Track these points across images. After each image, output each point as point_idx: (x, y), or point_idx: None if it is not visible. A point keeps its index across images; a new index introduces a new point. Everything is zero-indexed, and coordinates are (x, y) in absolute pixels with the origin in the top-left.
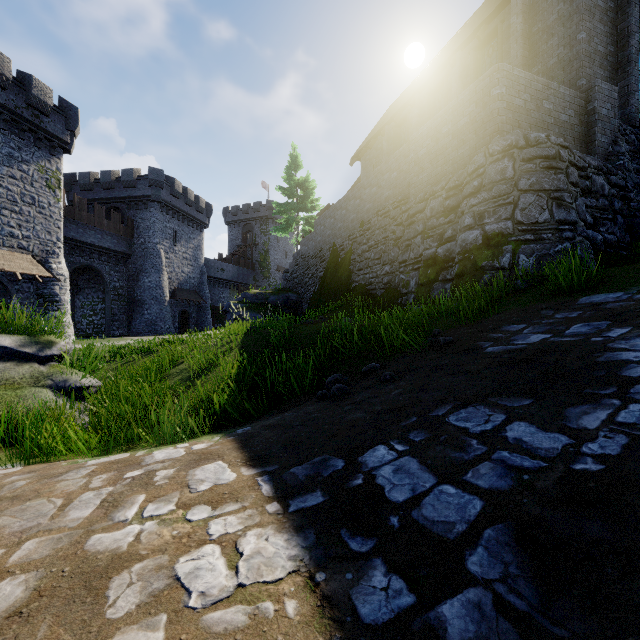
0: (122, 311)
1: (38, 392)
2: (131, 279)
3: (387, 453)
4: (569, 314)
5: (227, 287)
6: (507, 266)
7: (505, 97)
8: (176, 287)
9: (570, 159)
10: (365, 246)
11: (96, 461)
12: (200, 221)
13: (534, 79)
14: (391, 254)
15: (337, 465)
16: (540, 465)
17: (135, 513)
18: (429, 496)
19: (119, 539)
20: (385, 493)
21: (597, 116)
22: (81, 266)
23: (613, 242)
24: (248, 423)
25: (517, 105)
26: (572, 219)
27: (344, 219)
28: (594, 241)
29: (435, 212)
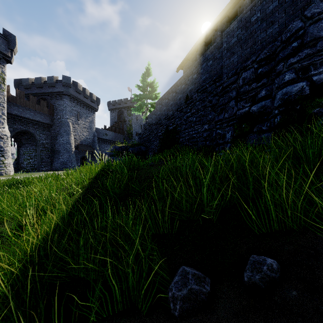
0: (47, 157)
1: None
2: (52, 139)
3: None
4: None
5: (109, 144)
6: None
7: None
8: (79, 143)
9: None
10: (189, 113)
11: None
12: (93, 107)
13: None
14: (209, 116)
15: None
16: None
17: None
18: None
19: None
20: None
21: None
22: (21, 131)
23: None
24: None
25: None
26: None
27: (174, 98)
28: None
29: (247, 80)
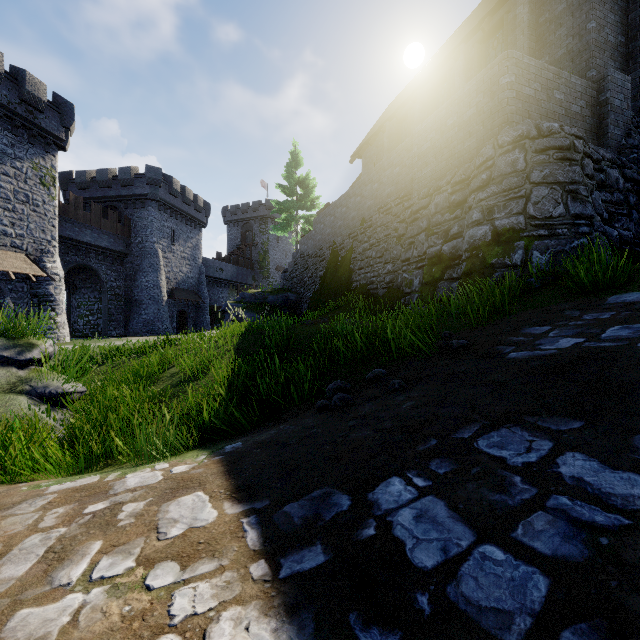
0: (119, 311)
1: (12, 400)
2: (128, 279)
3: (404, 489)
4: (600, 315)
5: (226, 287)
6: (519, 263)
7: (515, 86)
8: (174, 287)
9: (585, 150)
10: (366, 244)
11: (59, 487)
12: (198, 220)
13: (545, 68)
14: (393, 252)
15: (342, 504)
16: (621, 522)
17: (82, 572)
18: (468, 562)
19: (50, 619)
20: (406, 552)
21: (610, 107)
22: (77, 265)
23: (629, 239)
24: (240, 436)
25: (527, 95)
26: (588, 213)
27: (344, 217)
28: (609, 237)
29: (440, 208)
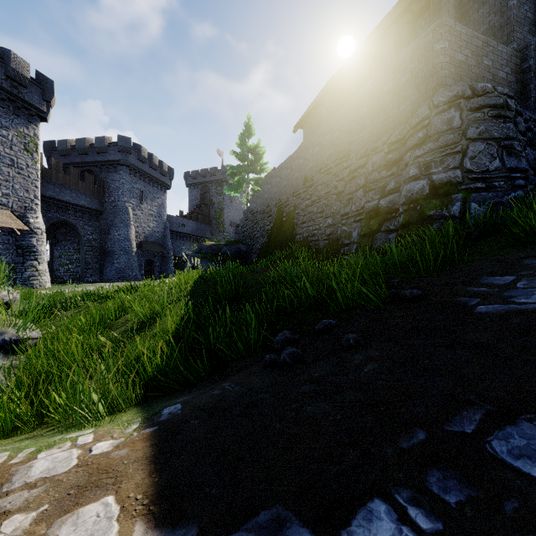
0: (95, 260)
1: None
2: (103, 233)
3: (399, 533)
4: None
5: (187, 240)
6: (458, 215)
7: (448, 51)
8: (142, 240)
9: (517, 108)
10: (308, 201)
11: None
12: (163, 183)
13: (475, 36)
14: (333, 207)
15: None
16: None
17: None
18: None
19: None
20: None
21: (533, 73)
22: (58, 221)
23: None
24: (184, 391)
25: (459, 60)
26: (523, 167)
27: (289, 178)
28: None
29: (377, 166)
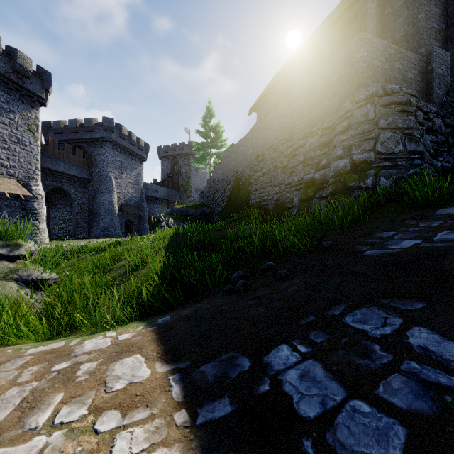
0: (84, 220)
1: (4, 285)
2: (90, 197)
3: (291, 354)
4: (431, 223)
5: (160, 203)
6: (370, 186)
7: (367, 59)
8: (123, 203)
9: (418, 105)
10: (260, 173)
11: (34, 350)
12: (140, 156)
13: (388, 46)
14: (279, 178)
15: (243, 365)
16: None
17: (47, 418)
18: (342, 414)
19: None
20: (294, 405)
21: (435, 74)
22: (54, 188)
23: (448, 168)
24: (169, 311)
25: (376, 65)
26: (420, 150)
27: (244, 153)
28: (435, 167)
29: (313, 146)
